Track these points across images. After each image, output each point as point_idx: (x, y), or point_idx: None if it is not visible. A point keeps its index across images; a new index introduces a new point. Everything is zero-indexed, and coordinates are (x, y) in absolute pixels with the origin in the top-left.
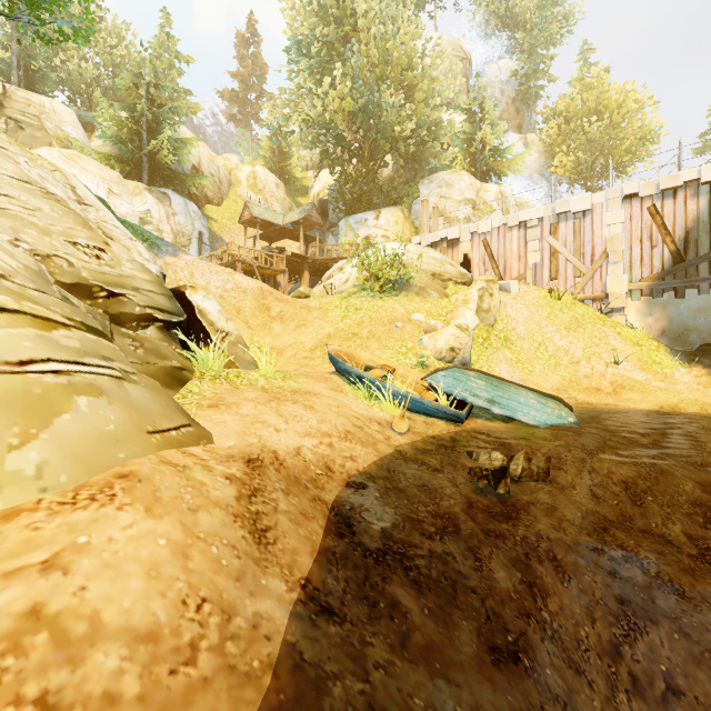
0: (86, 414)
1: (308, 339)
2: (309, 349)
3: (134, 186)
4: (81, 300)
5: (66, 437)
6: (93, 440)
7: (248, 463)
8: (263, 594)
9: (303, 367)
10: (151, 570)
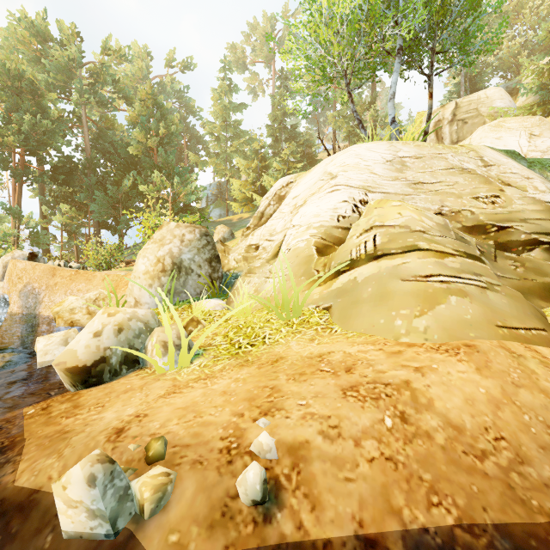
0: (453, 306)
1: None
2: None
3: None
4: (478, 236)
5: (440, 316)
6: (455, 321)
7: None
8: None
9: None
10: (468, 400)
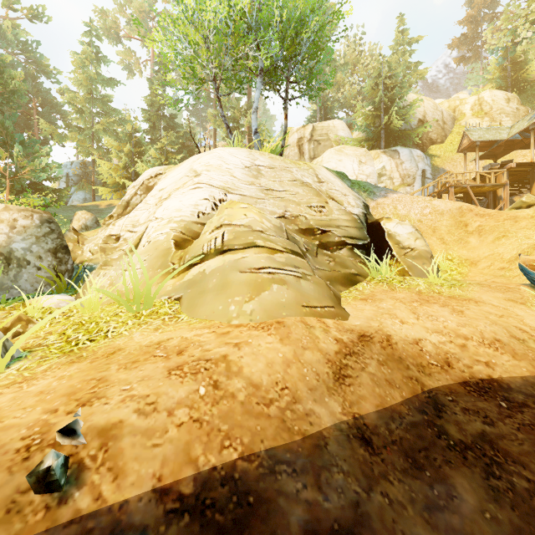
0: (274, 293)
1: (507, 250)
2: (507, 260)
3: (374, 153)
4: (309, 237)
5: (264, 301)
6: (274, 304)
7: (360, 337)
8: (322, 405)
9: (495, 277)
10: (269, 363)
